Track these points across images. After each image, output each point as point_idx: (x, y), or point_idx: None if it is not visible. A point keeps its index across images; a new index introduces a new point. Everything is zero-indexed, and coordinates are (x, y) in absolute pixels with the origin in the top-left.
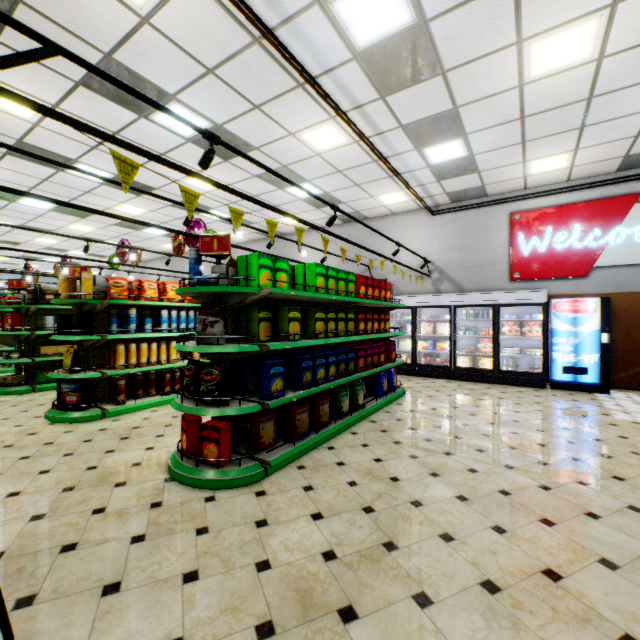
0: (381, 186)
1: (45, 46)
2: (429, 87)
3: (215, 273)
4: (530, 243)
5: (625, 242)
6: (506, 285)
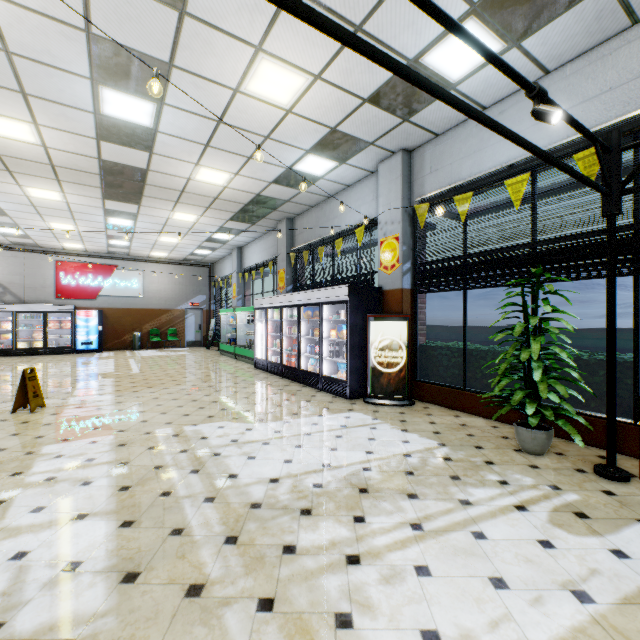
0: None
1: None
2: (2, 217)
3: None
4: (68, 279)
5: (112, 286)
6: (54, 300)
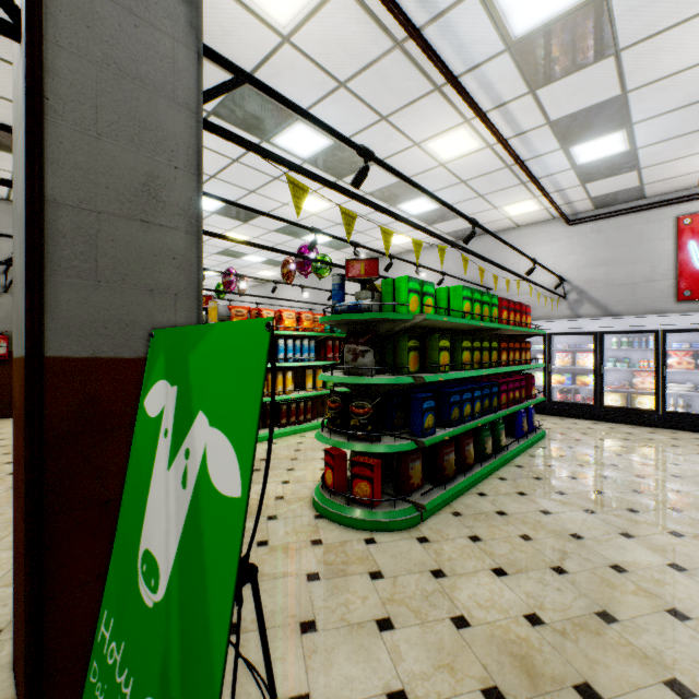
0: (509, 195)
1: (237, 75)
2: (594, 72)
3: (361, 299)
4: None
5: None
6: (671, 306)
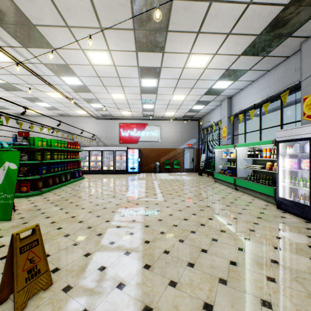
0: (77, 108)
1: None
2: (89, 94)
3: (23, 142)
4: (124, 133)
5: (145, 135)
6: (118, 144)
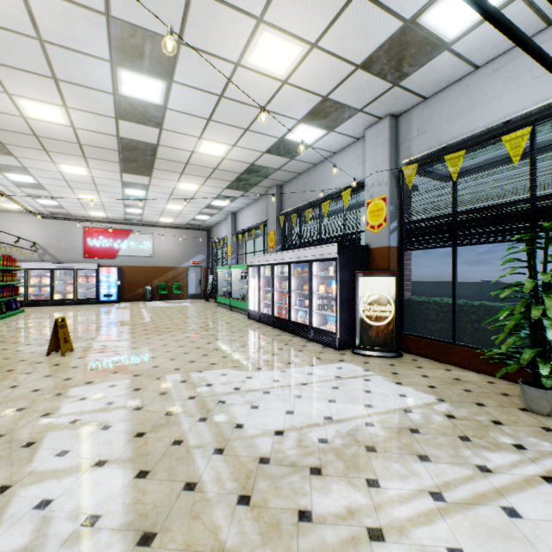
0: (5, 202)
1: None
2: (42, 191)
3: None
4: (93, 242)
5: (128, 247)
6: (82, 260)
